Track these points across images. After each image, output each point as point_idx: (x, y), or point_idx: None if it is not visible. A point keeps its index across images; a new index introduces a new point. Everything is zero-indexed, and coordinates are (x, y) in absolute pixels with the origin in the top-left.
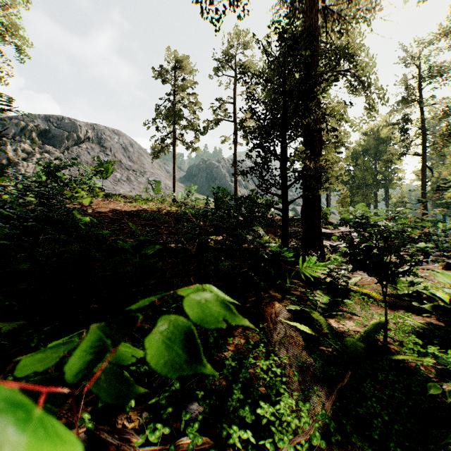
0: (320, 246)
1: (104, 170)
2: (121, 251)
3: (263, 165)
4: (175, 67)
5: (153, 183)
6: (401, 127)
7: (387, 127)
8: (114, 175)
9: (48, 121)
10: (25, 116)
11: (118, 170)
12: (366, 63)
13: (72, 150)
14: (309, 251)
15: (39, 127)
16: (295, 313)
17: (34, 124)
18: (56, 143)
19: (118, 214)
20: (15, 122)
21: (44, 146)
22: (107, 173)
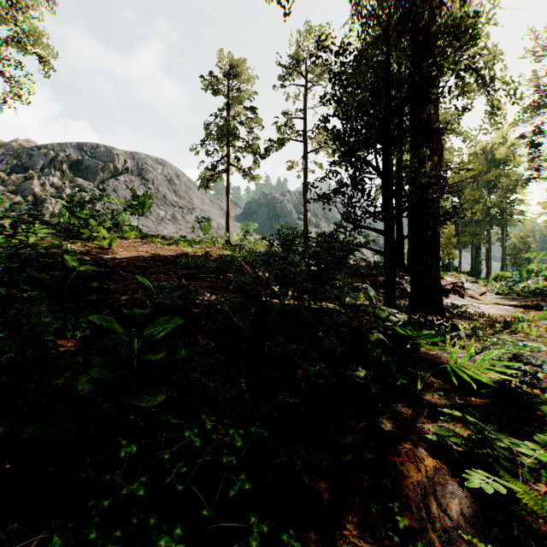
0: (440, 308)
1: (140, 205)
2: (133, 319)
3: (354, 185)
4: (228, 74)
5: (201, 221)
6: (529, 143)
7: (505, 145)
8: (157, 213)
9: (81, 150)
10: (54, 145)
11: (162, 207)
12: (490, 49)
13: (108, 184)
14: (428, 316)
15: (70, 157)
16: (454, 463)
17: (65, 154)
18: (89, 176)
19: (148, 260)
20: (43, 152)
21: (75, 179)
22: (143, 208)
